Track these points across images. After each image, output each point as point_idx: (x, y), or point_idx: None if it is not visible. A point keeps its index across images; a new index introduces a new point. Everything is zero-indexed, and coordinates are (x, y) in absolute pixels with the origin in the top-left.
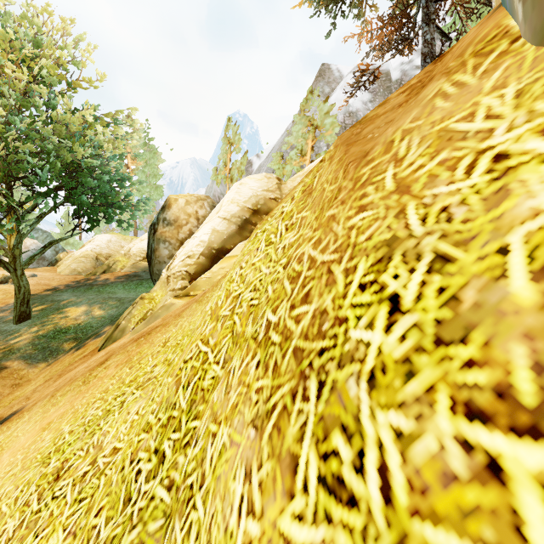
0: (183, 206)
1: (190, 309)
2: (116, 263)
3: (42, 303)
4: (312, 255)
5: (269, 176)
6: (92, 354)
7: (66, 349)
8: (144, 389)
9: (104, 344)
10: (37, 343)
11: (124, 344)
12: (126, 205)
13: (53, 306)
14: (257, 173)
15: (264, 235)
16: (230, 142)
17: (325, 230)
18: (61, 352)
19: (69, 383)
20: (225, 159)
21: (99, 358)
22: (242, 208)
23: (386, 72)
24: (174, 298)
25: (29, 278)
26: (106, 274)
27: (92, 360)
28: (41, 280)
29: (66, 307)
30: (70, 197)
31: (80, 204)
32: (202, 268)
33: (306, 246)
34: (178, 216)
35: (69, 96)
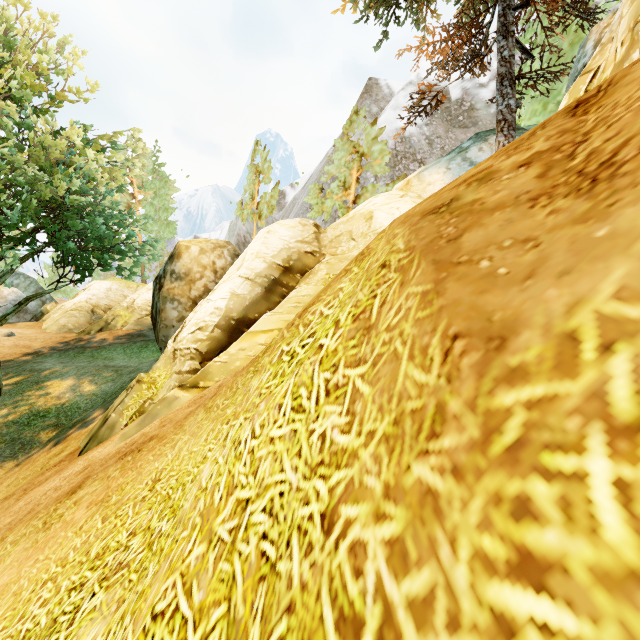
0: (196, 255)
1: (195, 420)
2: (117, 318)
3: (17, 373)
4: (386, 590)
5: (304, 222)
6: (70, 458)
7: (43, 441)
8: (109, 592)
9: (87, 446)
10: (5, 433)
11: (107, 459)
12: (127, 248)
13: (32, 378)
14: (291, 207)
15: (291, 382)
16: (258, 170)
17: (417, 532)
18: (36, 445)
19: (27, 519)
20: (252, 191)
21: (74, 474)
22: (270, 265)
23: (444, 90)
24: (179, 389)
25: (4, 338)
26: (103, 333)
27: (66, 475)
28: (20, 340)
29: (48, 379)
30: (51, 242)
31: (66, 250)
32: (217, 344)
33: (369, 530)
34: (191, 268)
35: (50, 113)
